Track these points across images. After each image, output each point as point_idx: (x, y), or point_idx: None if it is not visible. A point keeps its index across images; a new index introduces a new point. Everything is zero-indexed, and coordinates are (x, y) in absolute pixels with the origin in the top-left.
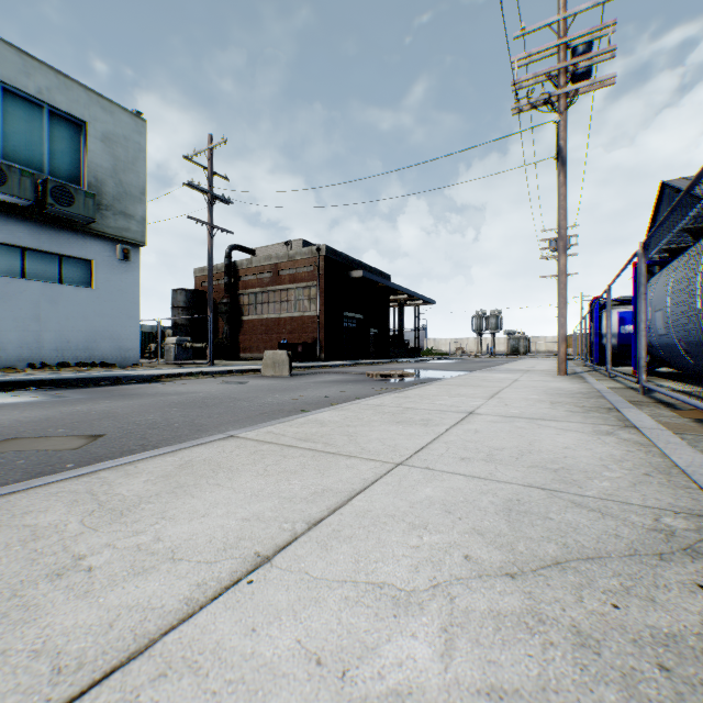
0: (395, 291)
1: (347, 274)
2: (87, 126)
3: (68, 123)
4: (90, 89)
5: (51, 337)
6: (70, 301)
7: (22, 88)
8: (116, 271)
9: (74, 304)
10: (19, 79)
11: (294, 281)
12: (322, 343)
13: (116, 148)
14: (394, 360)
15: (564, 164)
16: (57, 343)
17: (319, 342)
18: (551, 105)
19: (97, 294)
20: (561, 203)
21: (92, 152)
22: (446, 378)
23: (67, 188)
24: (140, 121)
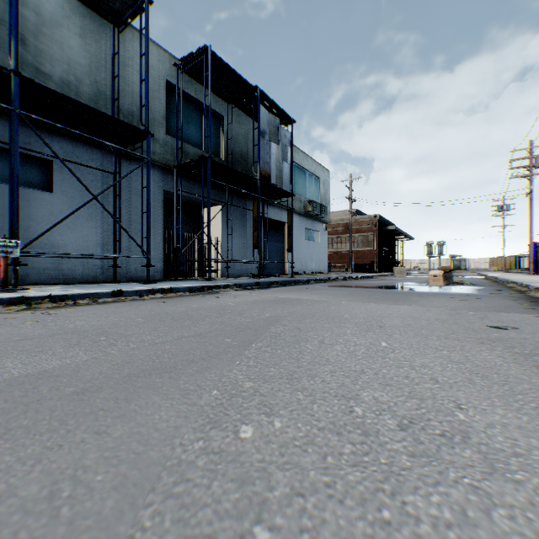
0: (398, 234)
1: (385, 227)
2: (320, 179)
3: (315, 179)
4: (320, 164)
5: (313, 262)
6: (316, 248)
7: (311, 171)
8: (323, 235)
9: (317, 249)
10: (311, 168)
11: (359, 232)
12: (377, 264)
13: (324, 185)
14: (407, 273)
15: (531, 200)
16: (314, 264)
17: (375, 263)
18: (525, 177)
19: (320, 245)
20: (530, 214)
21: (321, 189)
22: (491, 276)
23: (323, 206)
24: (328, 172)
